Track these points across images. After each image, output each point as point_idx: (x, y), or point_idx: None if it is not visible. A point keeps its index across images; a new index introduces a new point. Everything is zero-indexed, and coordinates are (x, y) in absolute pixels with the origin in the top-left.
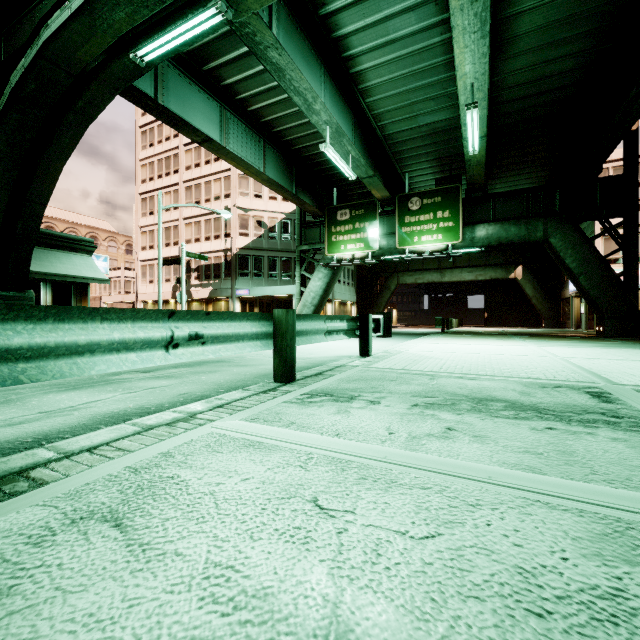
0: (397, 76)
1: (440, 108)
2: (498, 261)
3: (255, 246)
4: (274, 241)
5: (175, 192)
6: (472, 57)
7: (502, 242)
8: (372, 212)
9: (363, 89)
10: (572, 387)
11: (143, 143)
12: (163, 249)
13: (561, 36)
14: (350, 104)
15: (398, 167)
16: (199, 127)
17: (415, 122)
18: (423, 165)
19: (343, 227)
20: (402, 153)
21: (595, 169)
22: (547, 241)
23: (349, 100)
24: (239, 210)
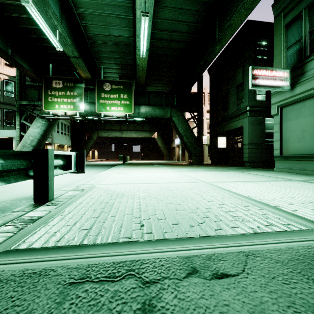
0: None
1: (123, 27)
2: (147, 129)
3: None
4: None
5: None
6: None
7: (153, 116)
8: (79, 86)
9: None
10: None
11: None
12: None
13: (185, 7)
14: None
15: (97, 62)
16: None
17: (107, 31)
18: (112, 66)
19: (57, 92)
20: (99, 52)
21: (189, 89)
22: (171, 119)
23: None
24: None
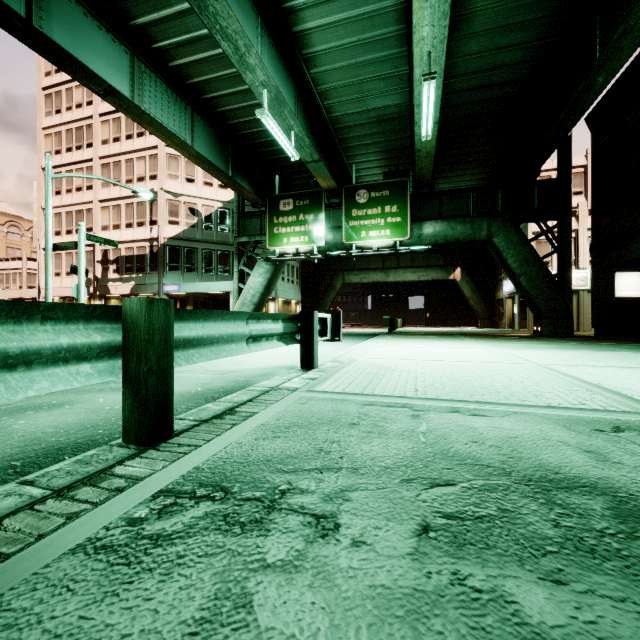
0: (345, 44)
1: (390, 91)
2: (439, 262)
3: (187, 236)
4: (209, 232)
5: (88, 169)
6: (432, 16)
7: (449, 240)
8: (317, 203)
9: (307, 55)
10: (637, 428)
11: (47, 108)
12: (73, 236)
13: (515, 20)
14: (293, 73)
15: (345, 157)
16: (99, 73)
17: (364, 105)
18: (370, 157)
19: (286, 218)
20: (349, 141)
21: (534, 171)
22: (491, 241)
23: (291, 68)
24: (167, 194)
